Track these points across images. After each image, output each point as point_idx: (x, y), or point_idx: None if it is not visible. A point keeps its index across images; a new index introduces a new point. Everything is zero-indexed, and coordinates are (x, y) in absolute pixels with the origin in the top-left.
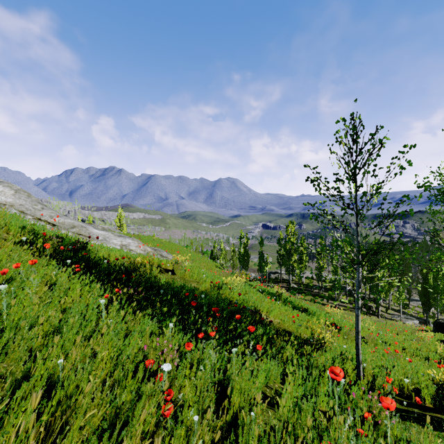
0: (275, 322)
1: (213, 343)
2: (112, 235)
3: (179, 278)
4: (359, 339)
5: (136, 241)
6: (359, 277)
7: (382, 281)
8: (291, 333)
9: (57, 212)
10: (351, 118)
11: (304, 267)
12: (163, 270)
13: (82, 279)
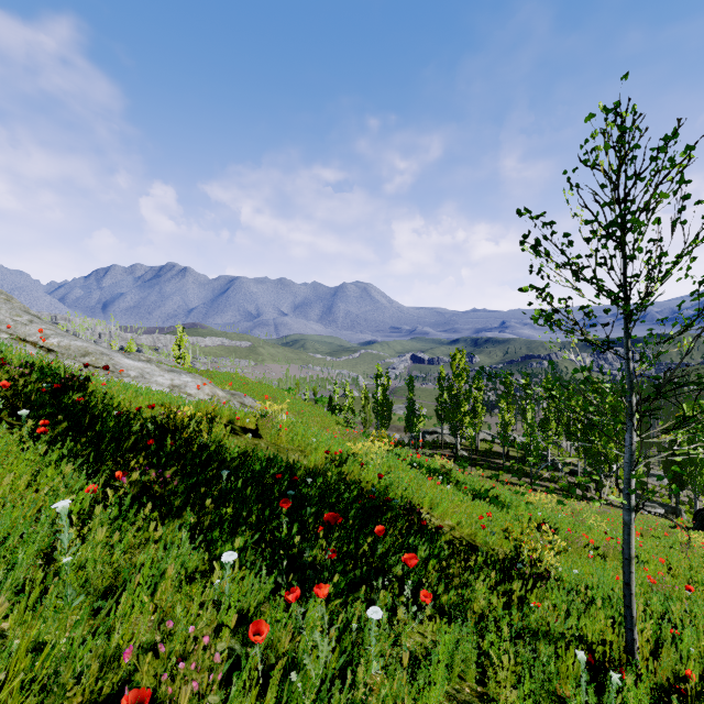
0: (444, 525)
1: (322, 613)
2: (156, 369)
3: (268, 444)
4: (632, 574)
5: (199, 380)
6: (631, 445)
7: (676, 452)
8: (475, 547)
9: (59, 329)
10: (615, 113)
11: (479, 423)
12: (239, 429)
13: (53, 451)
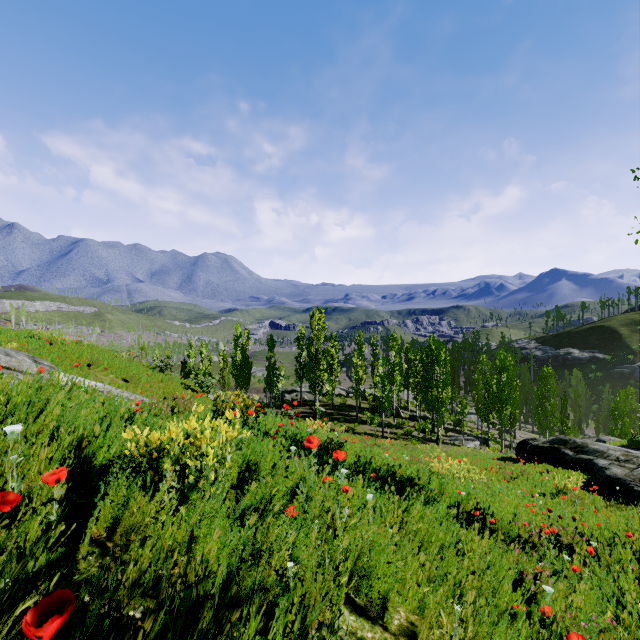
0: None
1: None
2: None
3: None
4: None
5: None
6: None
7: None
8: None
9: None
10: None
11: (335, 379)
12: None
13: None
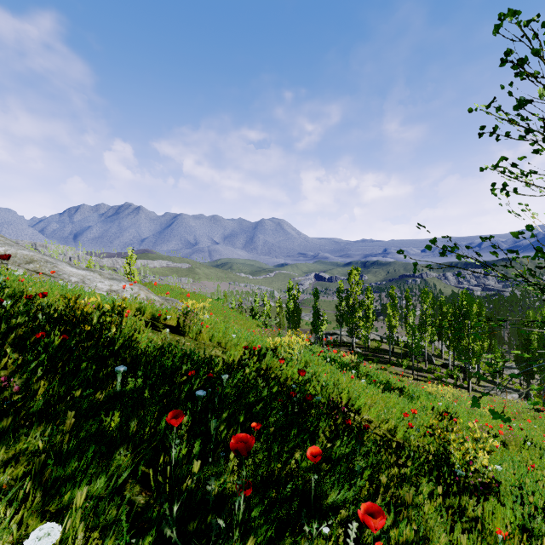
0: (363, 420)
1: None
2: (98, 277)
3: (189, 340)
4: None
5: (137, 287)
6: None
7: None
8: (397, 444)
9: (9, 240)
10: None
11: (370, 326)
12: (162, 326)
13: None
